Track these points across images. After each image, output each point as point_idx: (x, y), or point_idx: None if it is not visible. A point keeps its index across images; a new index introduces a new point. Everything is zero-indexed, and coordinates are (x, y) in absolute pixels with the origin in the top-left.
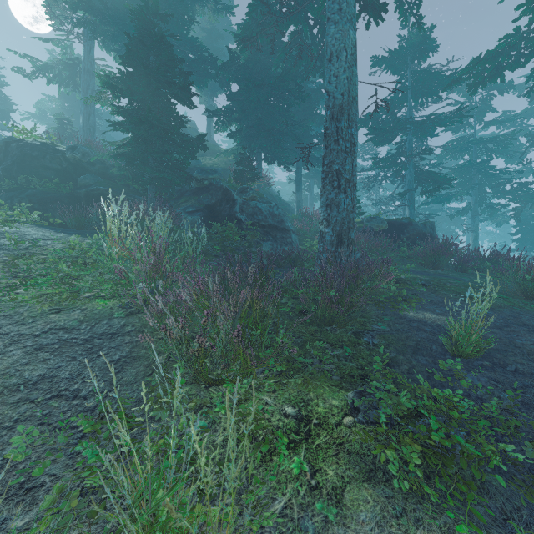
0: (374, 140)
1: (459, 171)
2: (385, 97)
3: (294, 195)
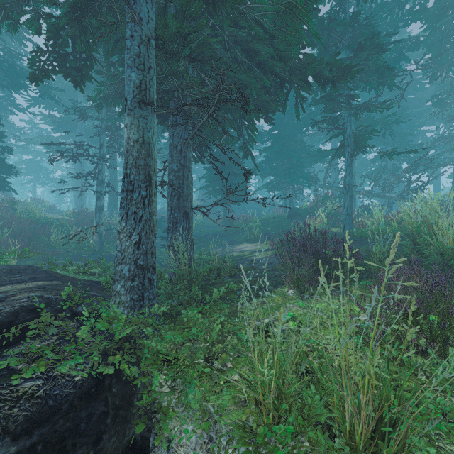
0: None
1: (26, 163)
2: None
3: None
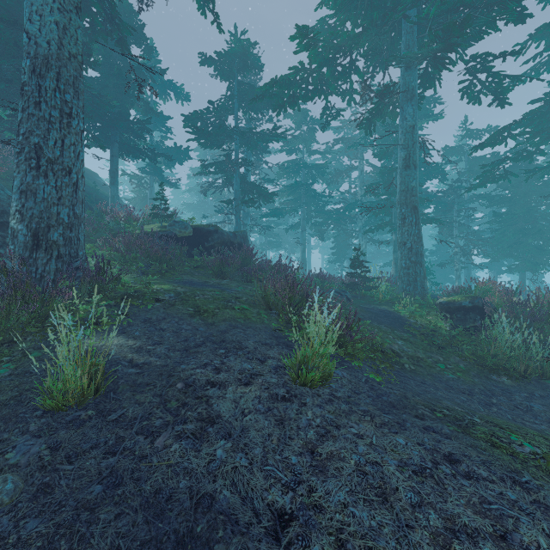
0: (198, 141)
1: (290, 189)
2: (216, 100)
3: (136, 192)
